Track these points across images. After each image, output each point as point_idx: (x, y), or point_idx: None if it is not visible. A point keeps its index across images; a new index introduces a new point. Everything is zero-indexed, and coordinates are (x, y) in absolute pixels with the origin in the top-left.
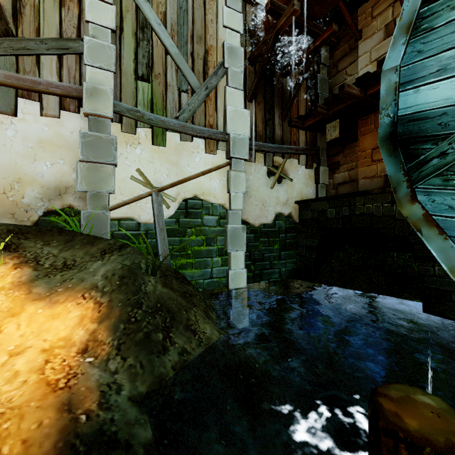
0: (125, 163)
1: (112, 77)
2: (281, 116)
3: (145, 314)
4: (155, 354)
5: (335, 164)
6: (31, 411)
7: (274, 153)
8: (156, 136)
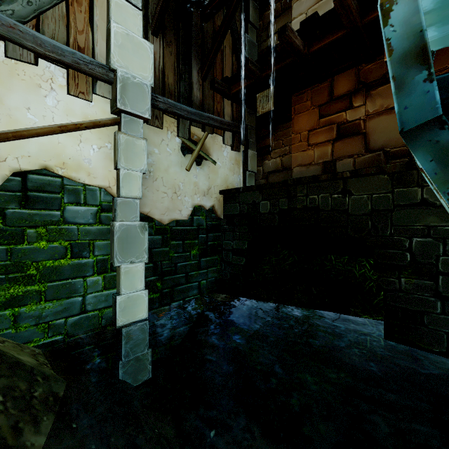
0: None
1: None
2: (200, 73)
3: None
4: None
5: (265, 148)
6: None
7: (191, 120)
8: None
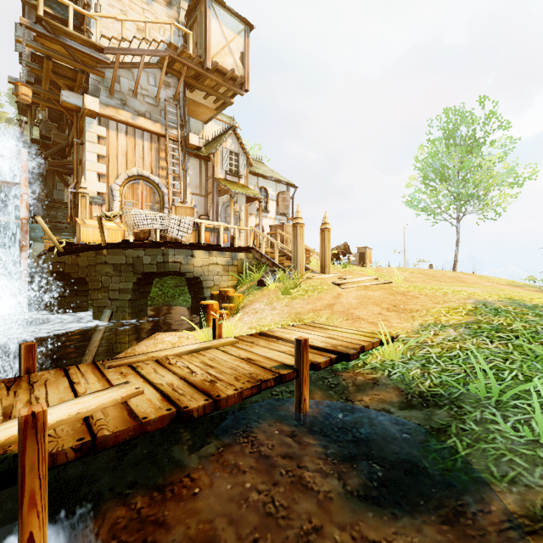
0: None
1: None
2: None
3: None
4: None
5: None
6: None
7: None
8: None
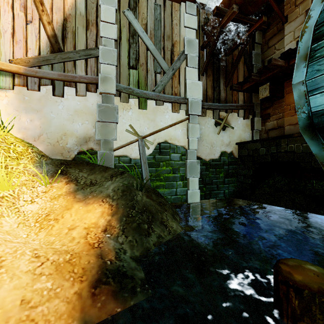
0: (122, 121)
1: (115, 68)
2: (225, 84)
3: (137, 213)
4: (143, 236)
5: (266, 115)
6: (84, 256)
7: (219, 109)
8: (141, 103)
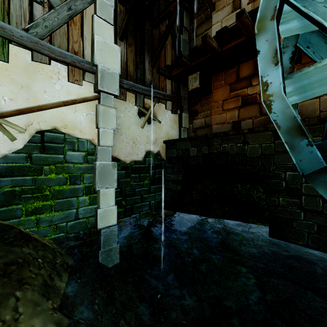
0: None
1: None
2: (150, 63)
3: None
4: None
5: (194, 112)
6: None
7: (144, 95)
8: None
